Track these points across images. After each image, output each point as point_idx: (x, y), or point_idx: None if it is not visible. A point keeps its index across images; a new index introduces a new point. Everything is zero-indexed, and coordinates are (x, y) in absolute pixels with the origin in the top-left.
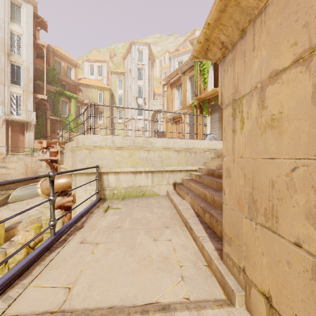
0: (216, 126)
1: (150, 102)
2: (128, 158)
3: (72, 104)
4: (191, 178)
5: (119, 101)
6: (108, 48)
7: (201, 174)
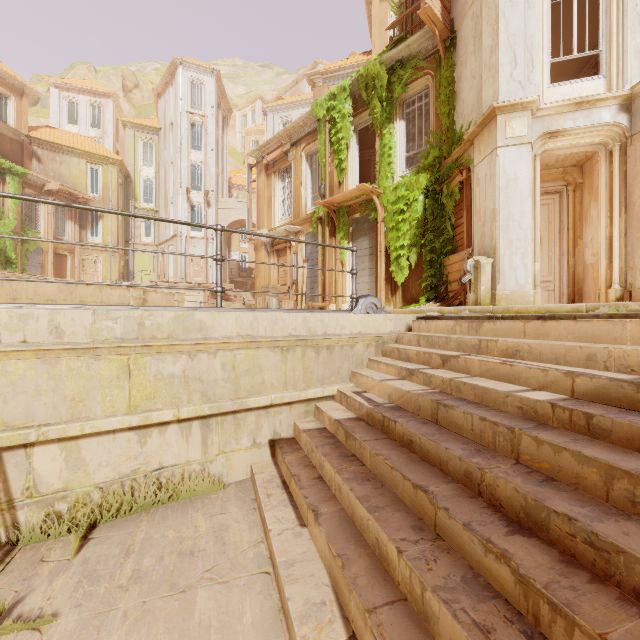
0: (363, 266)
1: (221, 202)
2: (117, 381)
3: (10, 190)
4: (321, 424)
5: (146, 194)
6: (119, 66)
7: (348, 414)
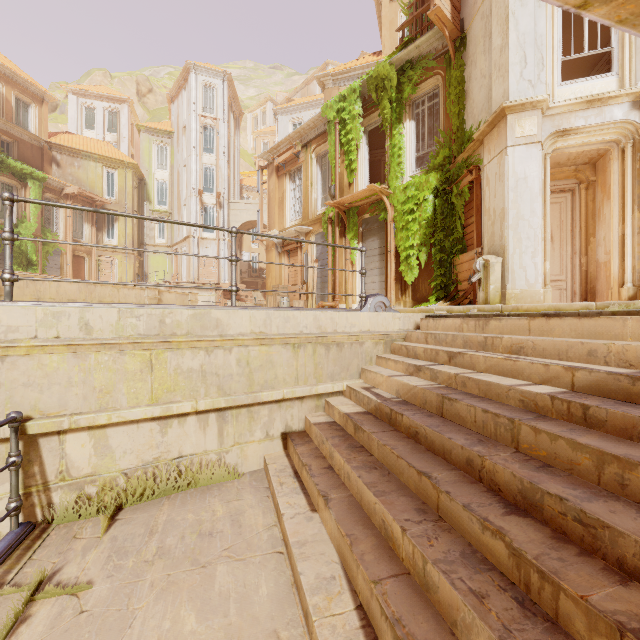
0: (373, 266)
1: (233, 203)
2: (141, 375)
3: (31, 195)
4: (331, 418)
5: (160, 197)
6: (133, 72)
7: (357, 408)
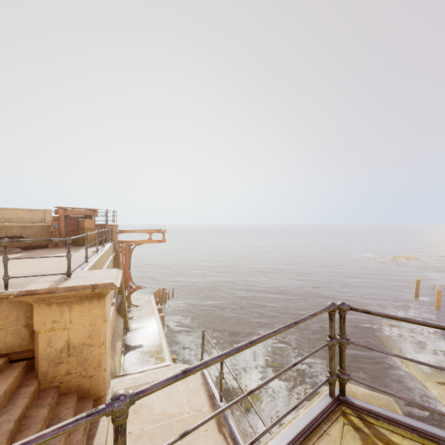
0: None
1: None
2: None
3: None
4: None
5: None
6: None
7: None
